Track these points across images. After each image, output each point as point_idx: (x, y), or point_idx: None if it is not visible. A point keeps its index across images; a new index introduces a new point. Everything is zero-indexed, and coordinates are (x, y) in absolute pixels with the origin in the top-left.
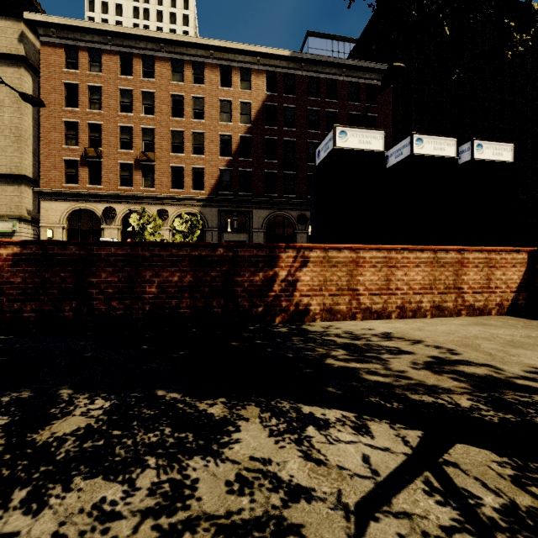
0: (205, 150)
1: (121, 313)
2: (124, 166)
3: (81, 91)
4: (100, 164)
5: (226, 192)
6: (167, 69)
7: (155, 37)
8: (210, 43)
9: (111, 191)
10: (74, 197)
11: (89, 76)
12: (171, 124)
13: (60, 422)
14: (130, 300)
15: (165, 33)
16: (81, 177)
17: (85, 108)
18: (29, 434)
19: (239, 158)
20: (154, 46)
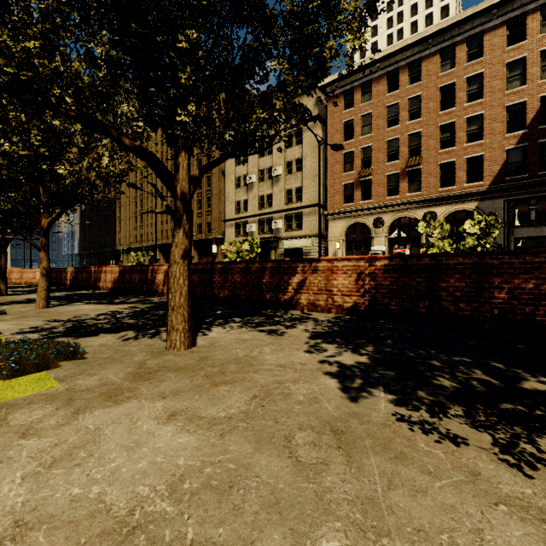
0: (484, 134)
1: (468, 313)
2: (391, 177)
3: (355, 123)
4: (370, 181)
5: (517, 177)
6: (435, 63)
7: (422, 38)
8: (492, 2)
9: (379, 203)
10: (350, 214)
11: (361, 107)
12: (440, 120)
13: (527, 382)
14: (477, 303)
15: (432, 27)
16: (355, 196)
17: (358, 136)
18: (512, 383)
19: (539, 127)
20: (420, 48)
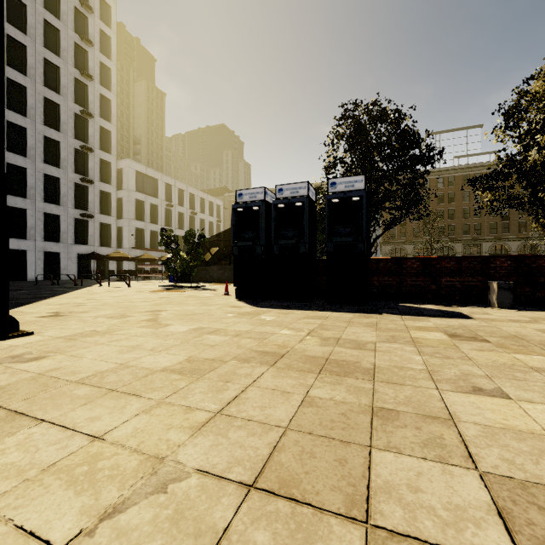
0: None
1: None
2: None
3: None
4: None
5: None
6: None
7: None
8: None
9: None
10: None
11: None
12: None
13: None
14: None
15: None
16: None
17: None
18: None
19: None
20: None
